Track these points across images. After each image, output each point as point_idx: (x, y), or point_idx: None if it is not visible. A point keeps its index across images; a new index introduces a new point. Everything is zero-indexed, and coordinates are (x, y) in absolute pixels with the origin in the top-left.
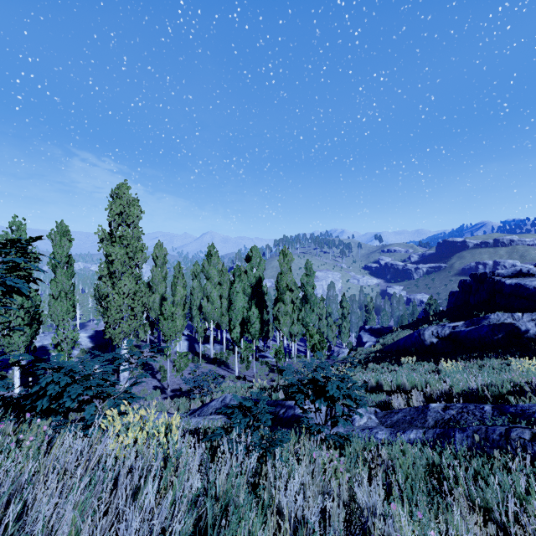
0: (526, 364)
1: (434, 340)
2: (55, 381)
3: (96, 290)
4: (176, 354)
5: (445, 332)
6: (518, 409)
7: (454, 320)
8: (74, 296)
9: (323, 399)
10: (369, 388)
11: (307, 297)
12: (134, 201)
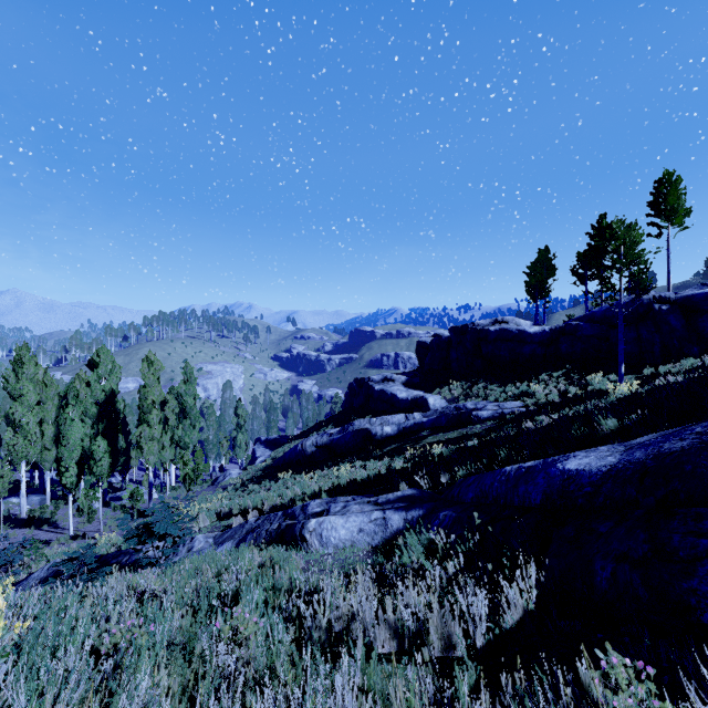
0: (342, 470)
1: (314, 450)
2: None
3: None
4: None
5: (323, 440)
6: (292, 510)
7: (338, 425)
8: None
9: (154, 536)
10: (223, 515)
11: (187, 411)
12: None
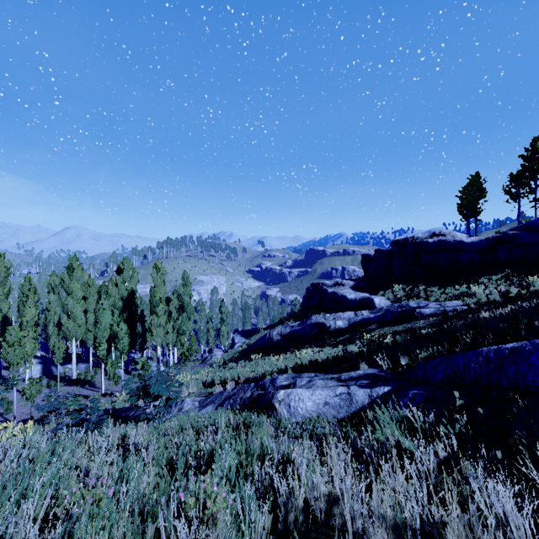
0: (303, 353)
1: (279, 338)
2: None
3: None
4: (24, 382)
5: (286, 331)
6: (263, 382)
7: (298, 320)
8: None
9: (150, 396)
10: (207, 384)
11: (184, 307)
12: None
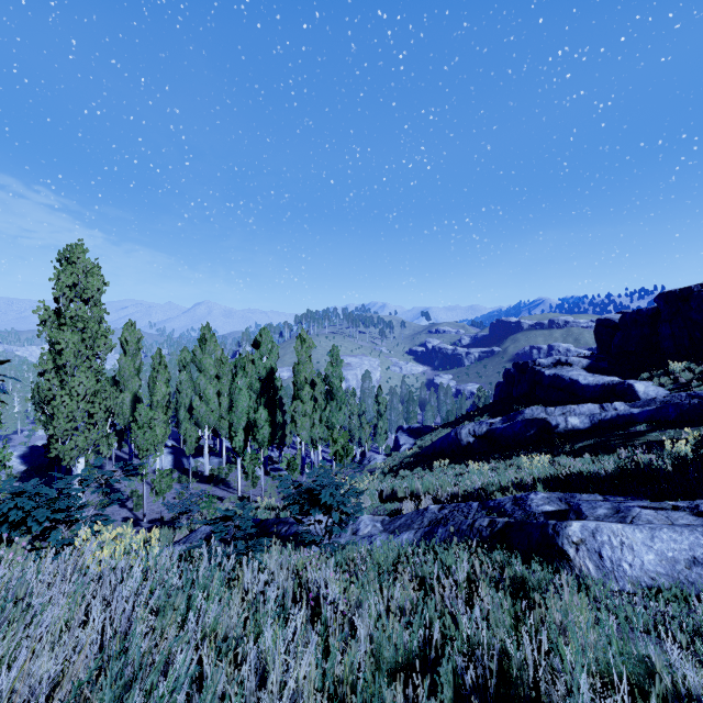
0: (535, 461)
1: (470, 439)
2: (19, 506)
3: (35, 390)
4: (155, 474)
5: (482, 429)
6: (496, 502)
7: (495, 415)
8: None
9: (318, 507)
10: (385, 496)
11: (333, 392)
12: (93, 268)
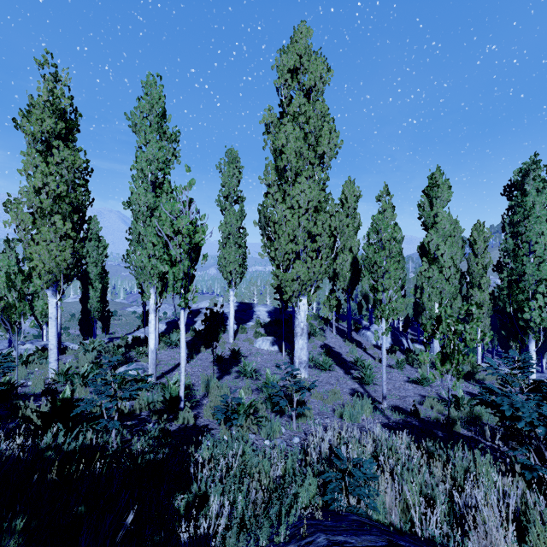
0: None
1: None
2: None
3: (261, 213)
4: (374, 347)
5: None
6: None
7: None
8: (243, 242)
9: None
10: None
11: None
12: (316, 54)
